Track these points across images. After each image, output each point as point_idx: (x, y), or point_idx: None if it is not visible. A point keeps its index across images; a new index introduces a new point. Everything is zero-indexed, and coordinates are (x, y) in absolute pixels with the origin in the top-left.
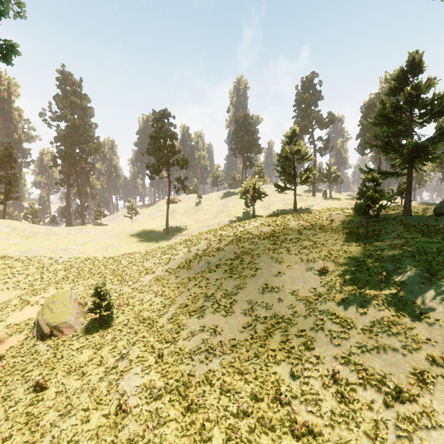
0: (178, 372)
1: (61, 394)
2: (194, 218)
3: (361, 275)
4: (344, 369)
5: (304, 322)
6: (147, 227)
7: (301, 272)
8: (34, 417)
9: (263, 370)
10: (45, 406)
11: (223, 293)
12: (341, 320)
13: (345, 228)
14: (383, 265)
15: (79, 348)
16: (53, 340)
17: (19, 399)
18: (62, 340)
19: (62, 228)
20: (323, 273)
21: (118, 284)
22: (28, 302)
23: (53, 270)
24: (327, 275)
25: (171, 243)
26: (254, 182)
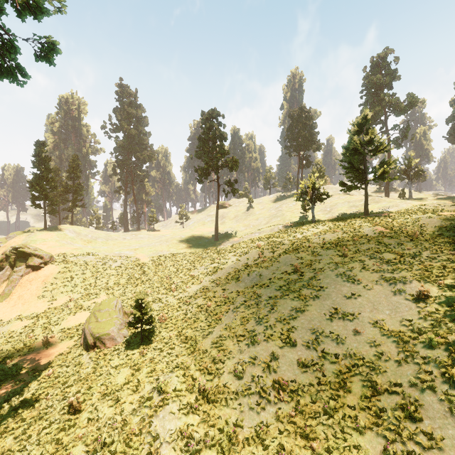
0: (222, 418)
1: (92, 422)
2: (245, 223)
3: None
4: None
5: (398, 372)
6: (196, 233)
7: (385, 296)
8: (62, 447)
9: (339, 438)
10: (75, 435)
11: (278, 315)
12: None
13: (445, 236)
14: None
15: (118, 365)
16: (96, 352)
17: (53, 420)
18: (103, 354)
19: (119, 233)
20: (421, 299)
21: (164, 293)
22: (82, 306)
23: (106, 275)
24: (428, 302)
25: (219, 250)
26: (314, 181)
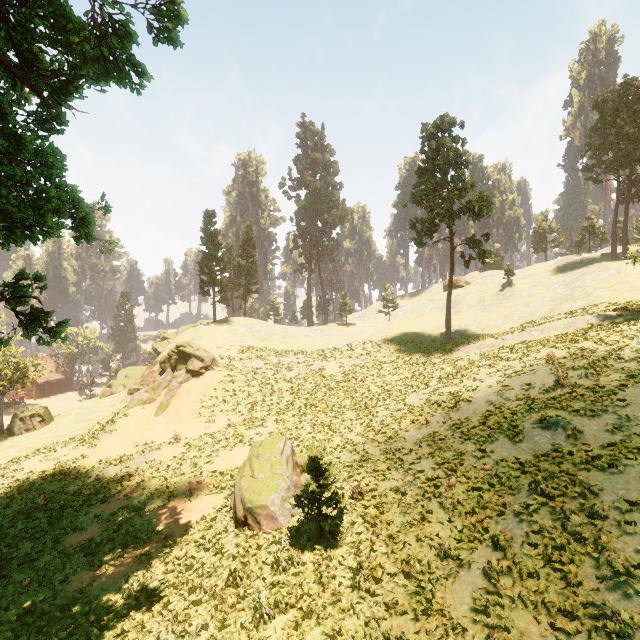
0: None
1: None
2: (500, 312)
3: None
4: None
5: None
6: (412, 330)
7: None
8: None
9: None
10: None
11: None
12: None
13: None
14: None
15: (275, 584)
16: (246, 535)
17: None
18: (255, 544)
19: (300, 329)
20: None
21: (360, 433)
22: (242, 437)
23: (278, 390)
24: None
25: (456, 360)
26: None
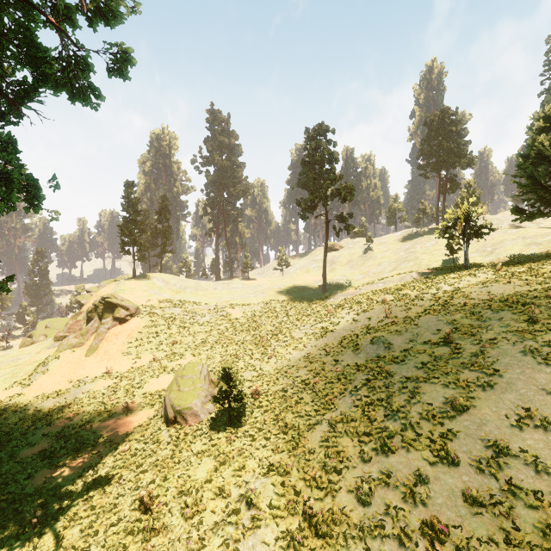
0: None
1: (165, 530)
2: (362, 270)
3: None
4: None
5: None
6: (299, 283)
7: None
8: None
9: None
10: (144, 544)
11: (422, 409)
12: None
13: None
14: None
15: (200, 452)
16: (176, 429)
17: (122, 516)
18: (184, 433)
19: (210, 283)
20: None
21: (258, 358)
22: (166, 368)
23: (194, 331)
24: None
25: (328, 305)
26: (468, 209)
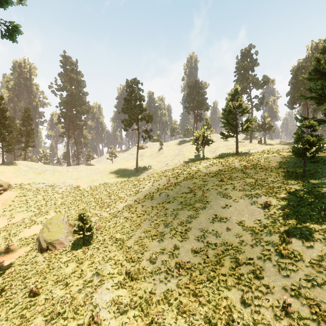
0: (141, 289)
1: (48, 301)
2: (157, 160)
3: (304, 210)
4: (295, 301)
5: (252, 251)
6: (122, 167)
7: (246, 206)
8: (26, 320)
9: (216, 294)
10: (35, 310)
11: (179, 221)
12: (288, 252)
13: (282, 168)
14: (324, 201)
15: (66, 261)
16: (48, 253)
17: (17, 303)
18: (54, 254)
19: (63, 167)
20: (266, 207)
21: (99, 209)
22: (35, 221)
23: (54, 198)
24: (270, 208)
25: (139, 178)
26: (204, 131)
